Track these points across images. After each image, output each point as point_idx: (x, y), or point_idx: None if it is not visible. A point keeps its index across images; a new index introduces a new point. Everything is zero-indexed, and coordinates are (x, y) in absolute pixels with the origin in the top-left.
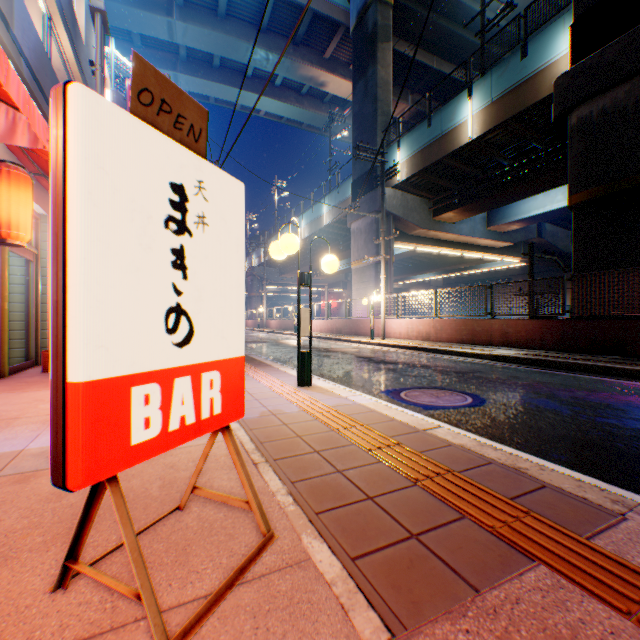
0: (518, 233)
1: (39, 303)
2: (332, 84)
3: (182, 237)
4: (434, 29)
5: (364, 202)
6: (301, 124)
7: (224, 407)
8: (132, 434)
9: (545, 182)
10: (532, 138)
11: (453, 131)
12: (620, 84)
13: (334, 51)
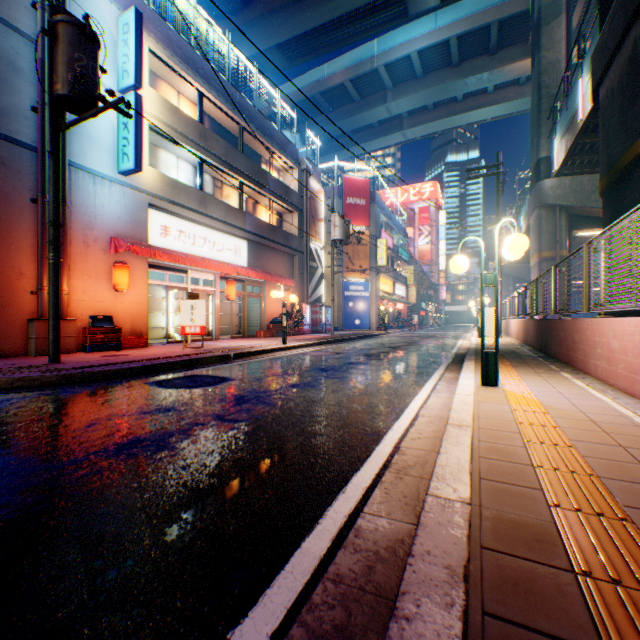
0: None
1: (263, 314)
2: None
3: (193, 311)
4: None
5: (530, 198)
6: None
7: (201, 332)
8: (187, 331)
9: None
10: None
11: (575, 113)
12: (611, 63)
13: None
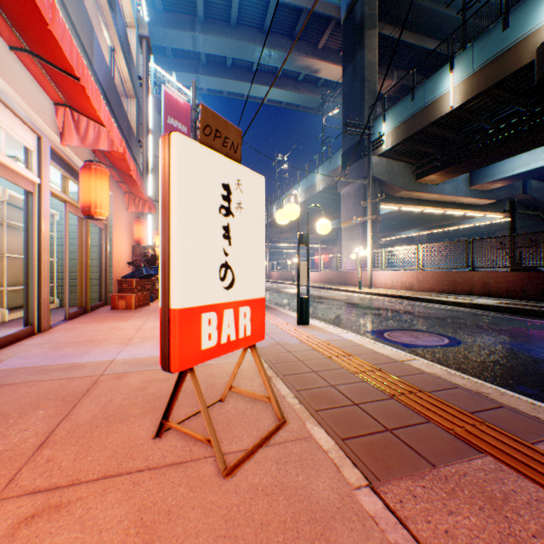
0: (501, 190)
1: (108, 260)
2: (324, 70)
3: (228, 218)
4: (417, 11)
5: (352, 170)
6: (297, 106)
7: (252, 331)
8: (202, 342)
9: (528, 142)
10: (514, 102)
11: (435, 102)
12: None
13: (326, 42)
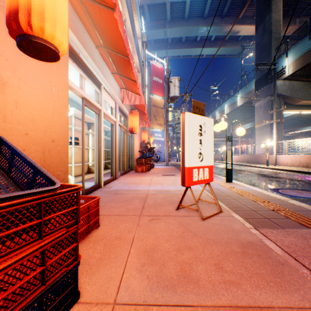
0: None
1: (132, 150)
2: (242, 30)
3: (201, 136)
4: None
5: (262, 91)
6: (224, 55)
7: (208, 177)
8: (193, 178)
9: None
10: None
11: None
12: None
13: (244, 13)
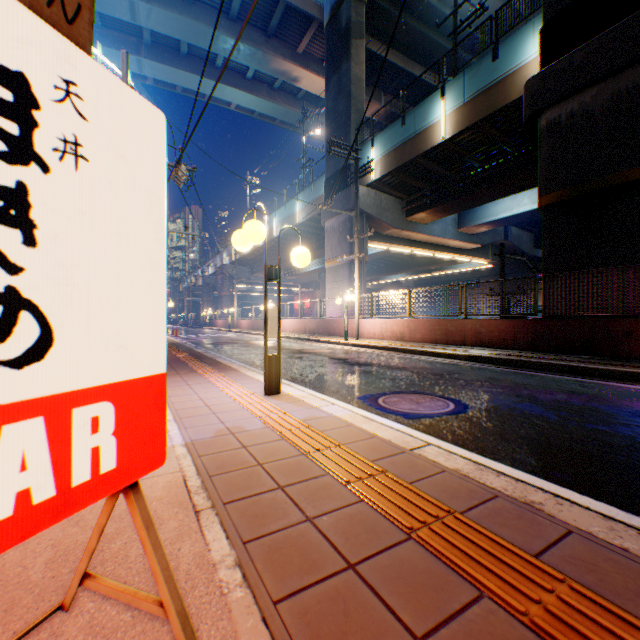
0: (486, 235)
1: None
2: (305, 80)
3: (22, 168)
4: (407, 30)
5: (338, 200)
6: (274, 120)
7: (123, 458)
8: None
9: (513, 185)
10: (502, 141)
11: (426, 131)
12: (587, 88)
13: (307, 46)
